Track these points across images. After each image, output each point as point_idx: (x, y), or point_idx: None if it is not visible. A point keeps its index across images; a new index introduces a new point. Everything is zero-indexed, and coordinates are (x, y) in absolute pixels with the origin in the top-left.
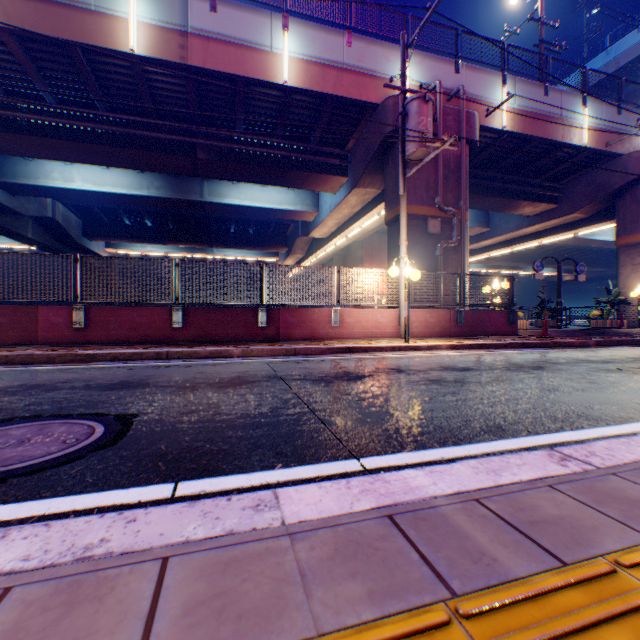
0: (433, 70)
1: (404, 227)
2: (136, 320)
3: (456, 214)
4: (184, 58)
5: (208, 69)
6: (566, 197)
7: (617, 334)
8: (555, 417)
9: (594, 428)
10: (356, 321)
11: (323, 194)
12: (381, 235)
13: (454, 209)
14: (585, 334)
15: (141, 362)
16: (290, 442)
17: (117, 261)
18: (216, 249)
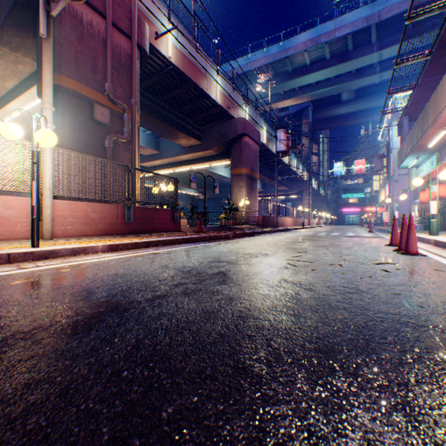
0: None
1: (50, 85)
2: None
3: (128, 110)
4: None
5: None
6: (207, 138)
7: (237, 229)
8: None
9: None
10: None
11: None
12: None
13: (126, 106)
14: (223, 229)
15: None
16: None
17: None
18: None
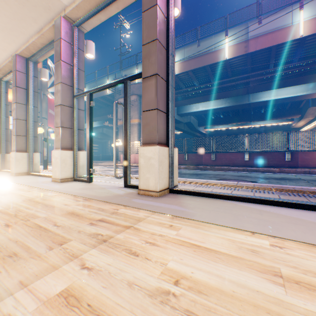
0: None
1: None
2: (229, 157)
3: None
4: (244, 51)
5: (255, 50)
6: None
7: None
8: None
9: None
10: None
11: None
12: None
13: None
14: None
15: (237, 171)
16: None
17: (206, 134)
18: (250, 122)
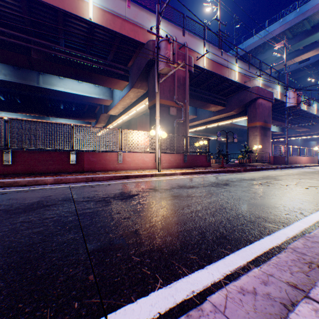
0: (172, 32)
1: (158, 109)
2: None
3: (183, 106)
4: None
5: None
6: (229, 104)
7: (249, 165)
8: (253, 222)
9: (279, 231)
10: (132, 160)
11: (115, 91)
12: (147, 116)
13: (182, 103)
14: (238, 166)
15: None
16: (36, 294)
17: None
18: (52, 118)
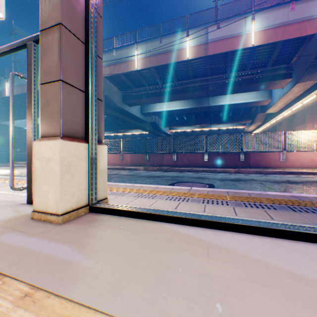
0: None
1: None
2: (191, 158)
3: None
4: (205, 53)
5: (215, 54)
6: None
7: None
8: None
9: None
10: (296, 159)
11: (274, 89)
12: None
13: None
14: None
15: (197, 172)
16: None
17: (172, 135)
18: (212, 125)
